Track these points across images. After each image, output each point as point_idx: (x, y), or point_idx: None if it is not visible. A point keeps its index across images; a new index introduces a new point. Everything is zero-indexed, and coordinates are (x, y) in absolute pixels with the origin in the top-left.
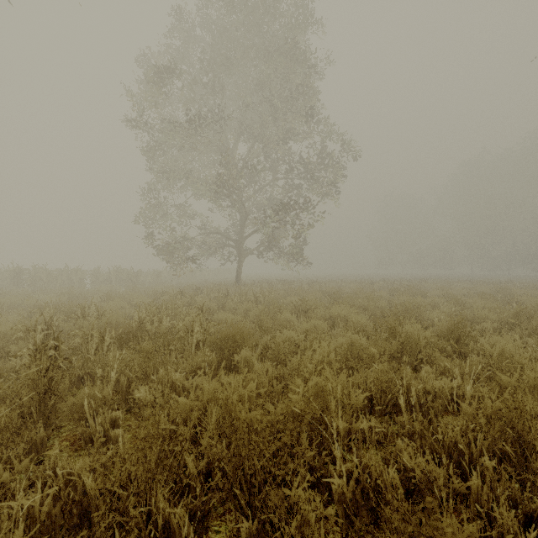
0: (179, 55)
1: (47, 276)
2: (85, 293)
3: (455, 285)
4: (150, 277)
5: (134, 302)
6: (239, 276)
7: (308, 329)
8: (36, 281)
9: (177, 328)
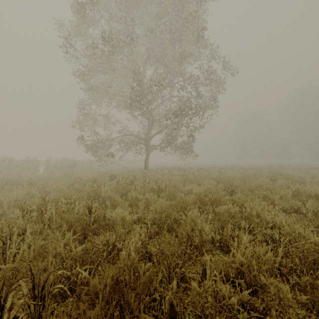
0: (101, 1)
1: (9, 165)
2: (26, 178)
3: (307, 171)
4: (85, 165)
5: (49, 189)
6: (146, 165)
7: (241, 262)
8: (0, 168)
9: (7, 270)
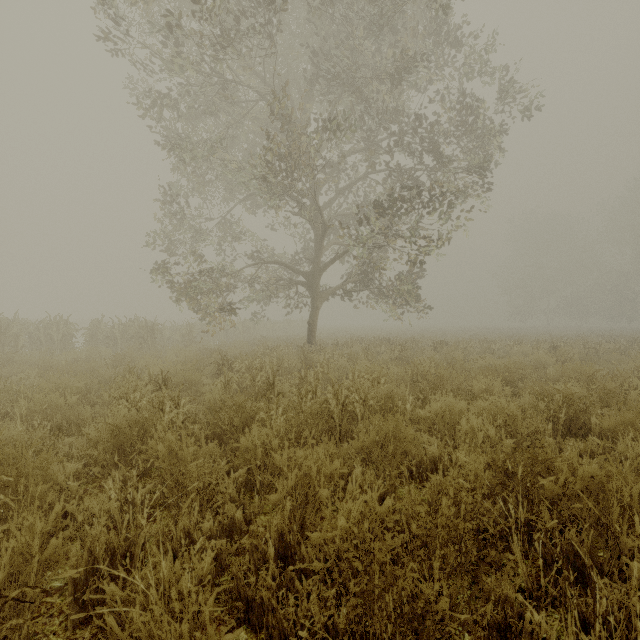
0: None
1: (1, 333)
2: (18, 367)
3: None
4: (177, 333)
5: (20, 409)
6: (312, 333)
7: None
8: None
9: None
